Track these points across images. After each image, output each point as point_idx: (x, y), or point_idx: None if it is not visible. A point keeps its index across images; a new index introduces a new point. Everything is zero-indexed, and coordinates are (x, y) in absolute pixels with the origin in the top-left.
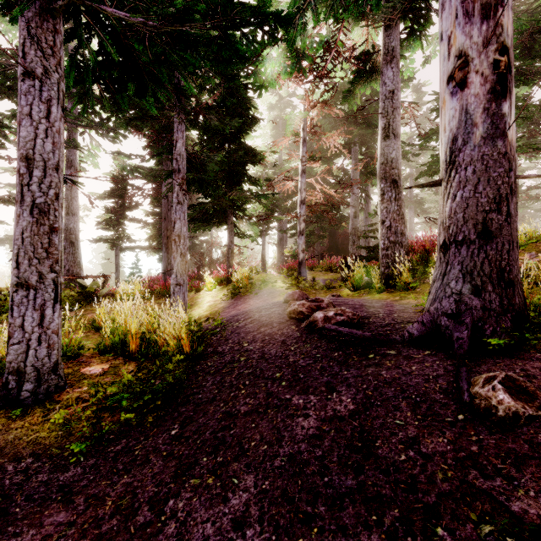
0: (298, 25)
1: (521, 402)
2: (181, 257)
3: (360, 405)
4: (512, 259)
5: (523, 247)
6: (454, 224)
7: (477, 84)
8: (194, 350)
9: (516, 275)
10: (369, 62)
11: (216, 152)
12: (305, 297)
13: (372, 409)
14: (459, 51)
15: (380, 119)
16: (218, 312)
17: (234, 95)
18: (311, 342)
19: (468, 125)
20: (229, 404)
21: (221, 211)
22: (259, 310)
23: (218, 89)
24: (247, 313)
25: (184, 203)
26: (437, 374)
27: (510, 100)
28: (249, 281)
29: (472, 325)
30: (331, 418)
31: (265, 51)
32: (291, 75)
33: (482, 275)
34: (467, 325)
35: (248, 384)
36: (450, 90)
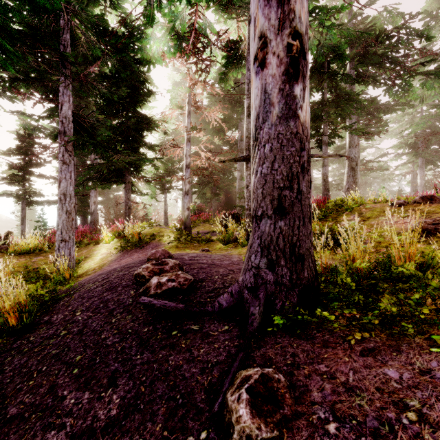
0: (154, 2)
1: (260, 419)
2: (66, 214)
3: (123, 409)
4: (303, 234)
5: (349, 210)
6: (255, 199)
7: (274, 65)
8: (24, 321)
9: (309, 249)
10: (238, 50)
11: (113, 118)
12: (167, 255)
13: (130, 417)
14: (260, 33)
15: (246, 99)
16: (105, 265)
17: (127, 67)
18: (134, 313)
19: (267, 104)
20: (4, 403)
21: (120, 171)
22: (122, 269)
23: (111, 60)
24: (110, 272)
25: (71, 163)
26: (217, 361)
27: (304, 83)
28: (139, 236)
29: (266, 300)
30: (84, 431)
31: (148, 29)
32: (174, 55)
33: (277, 250)
34: (259, 300)
35: (43, 370)
36: (255, 69)
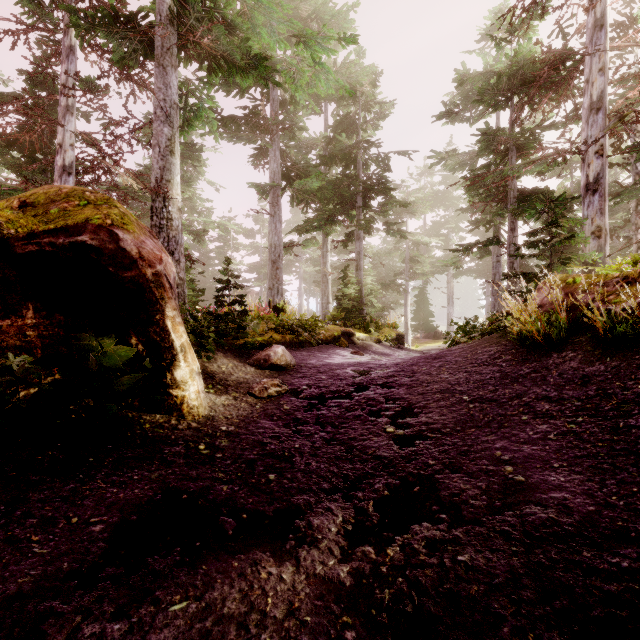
0: None
1: None
2: None
3: None
4: None
5: None
6: None
7: None
8: None
9: None
10: None
11: None
12: None
13: None
14: None
15: None
16: None
17: None
18: None
19: None
20: None
21: None
22: None
23: None
24: None
25: None
26: None
27: None
28: None
29: None
30: None
31: None
32: None
33: None
34: None
35: None
36: None
